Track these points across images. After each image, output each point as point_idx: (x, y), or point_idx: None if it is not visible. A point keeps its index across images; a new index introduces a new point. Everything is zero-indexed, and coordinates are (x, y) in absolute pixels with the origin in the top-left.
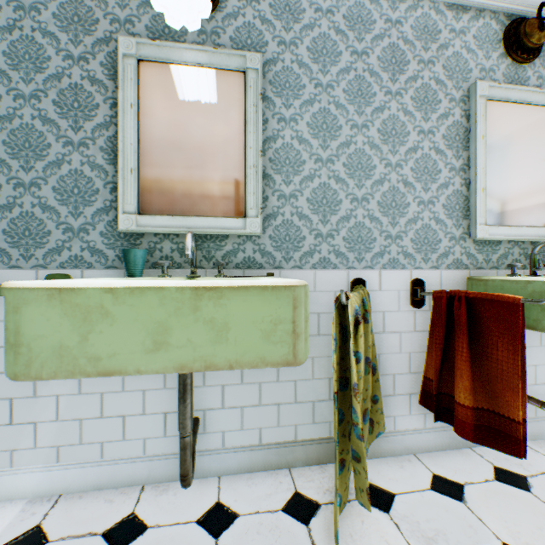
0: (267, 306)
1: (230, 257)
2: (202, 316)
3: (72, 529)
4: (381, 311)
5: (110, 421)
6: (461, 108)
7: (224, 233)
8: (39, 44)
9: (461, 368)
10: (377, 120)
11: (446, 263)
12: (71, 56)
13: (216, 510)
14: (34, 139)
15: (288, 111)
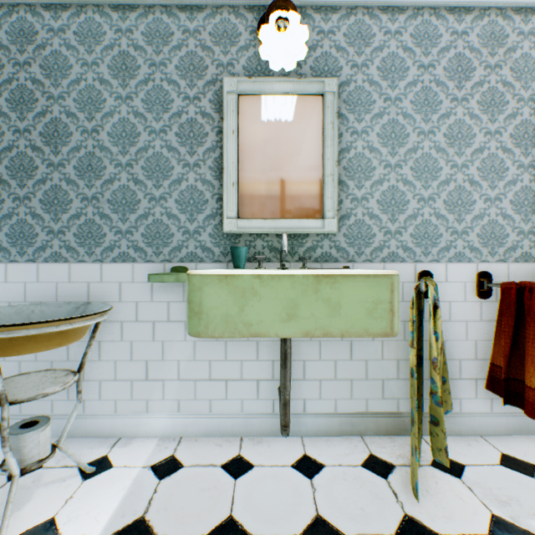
0: (370, 290)
1: (310, 252)
2: (321, 296)
3: (198, 460)
4: (446, 301)
5: (216, 383)
6: (529, 107)
7: (305, 232)
8: (166, 91)
9: (532, 354)
10: (443, 126)
11: (514, 256)
12: (188, 97)
13: (305, 460)
14: (162, 163)
15: (359, 124)
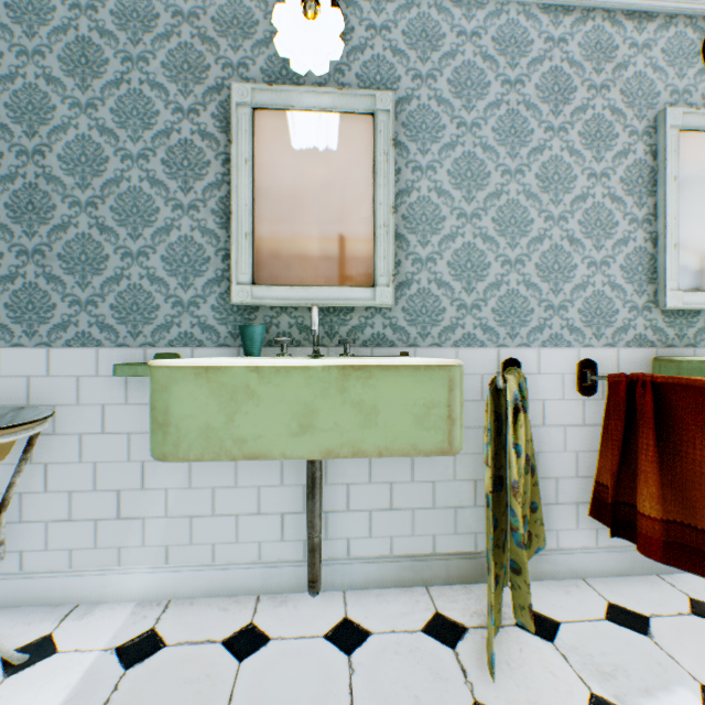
0: (420, 388)
1: (356, 333)
2: (349, 398)
3: (189, 635)
4: (539, 399)
5: (222, 520)
6: (644, 143)
7: (349, 305)
8: (147, 98)
9: (645, 470)
10: (535, 163)
11: (625, 340)
12: (181, 109)
13: (345, 626)
14: (142, 203)
15: (424, 157)
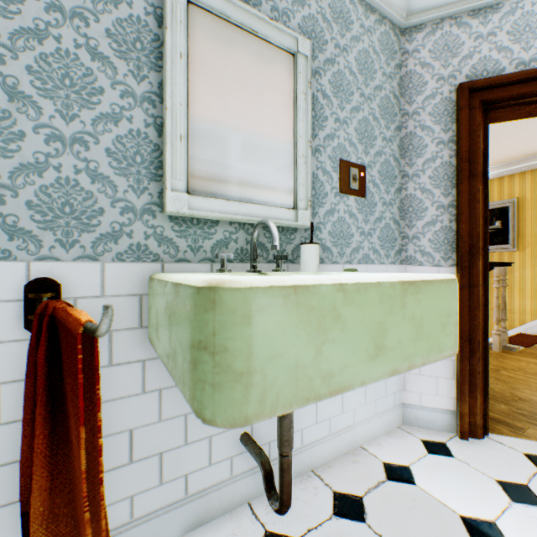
0: None
1: None
2: None
3: None
4: None
5: None
6: None
7: None
8: None
9: (34, 469)
10: None
11: (117, 251)
12: None
13: None
14: None
15: None
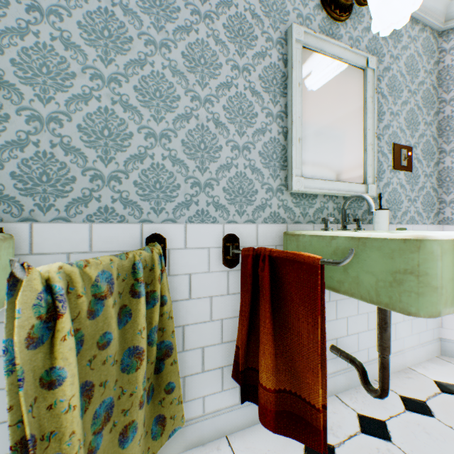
0: None
1: None
2: None
3: None
4: (187, 273)
5: None
6: (279, 51)
7: None
8: None
9: (264, 342)
10: (182, 42)
11: (264, 216)
12: None
13: None
14: None
15: None
